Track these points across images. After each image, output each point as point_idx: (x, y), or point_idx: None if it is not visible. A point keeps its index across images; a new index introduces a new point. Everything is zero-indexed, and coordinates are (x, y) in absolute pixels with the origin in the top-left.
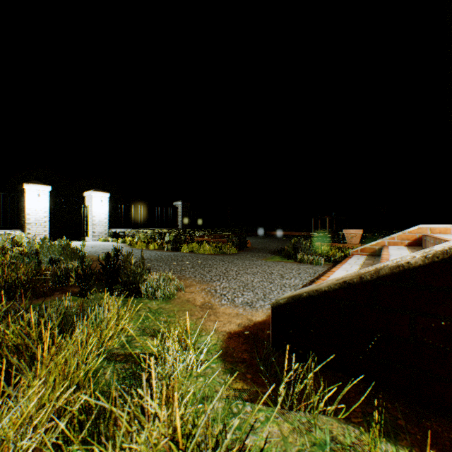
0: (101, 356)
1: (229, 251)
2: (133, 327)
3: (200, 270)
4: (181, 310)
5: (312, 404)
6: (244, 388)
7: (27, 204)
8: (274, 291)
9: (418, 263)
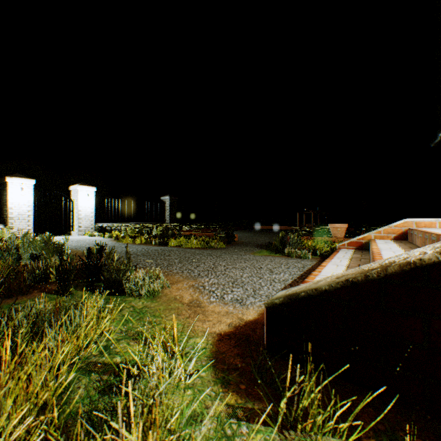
0: (75, 366)
1: (216, 245)
2: (115, 329)
3: (187, 265)
4: (168, 309)
5: (318, 423)
6: (238, 403)
7: (10, 198)
8: (264, 286)
9: (432, 260)
